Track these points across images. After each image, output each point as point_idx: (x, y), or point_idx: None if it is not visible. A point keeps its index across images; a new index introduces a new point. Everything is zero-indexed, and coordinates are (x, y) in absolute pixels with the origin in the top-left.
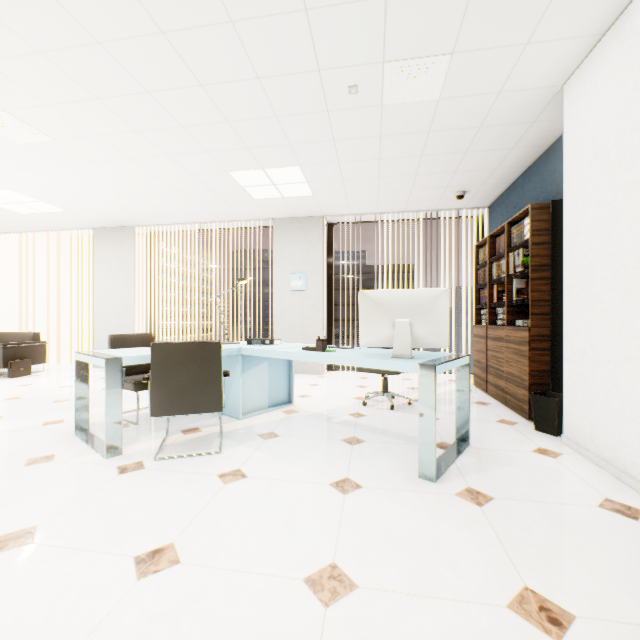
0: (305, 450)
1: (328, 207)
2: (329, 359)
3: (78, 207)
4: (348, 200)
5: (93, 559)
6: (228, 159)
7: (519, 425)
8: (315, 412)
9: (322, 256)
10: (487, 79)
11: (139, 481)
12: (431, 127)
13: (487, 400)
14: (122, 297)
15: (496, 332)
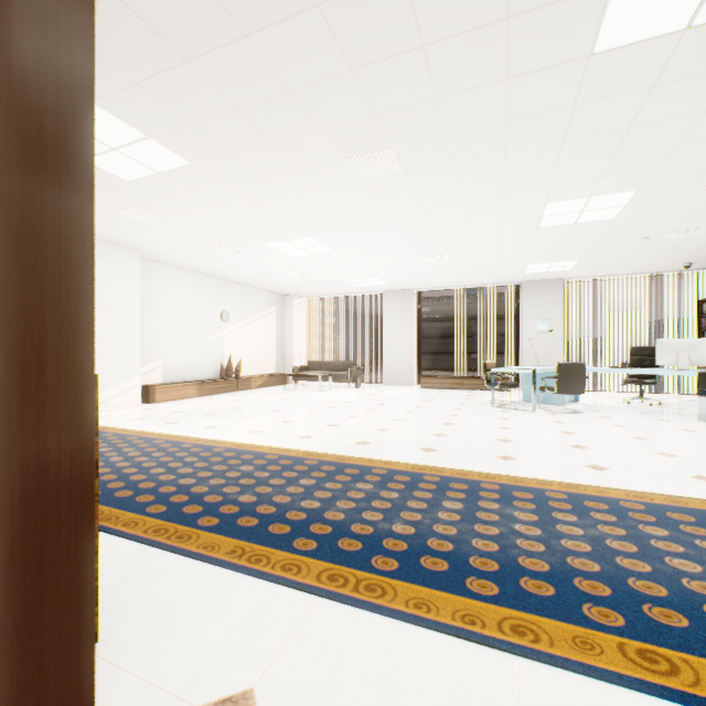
0: (624, 414)
1: (573, 274)
2: (636, 371)
3: (398, 282)
4: (593, 271)
5: (597, 425)
6: (536, 260)
7: None
8: (601, 405)
9: (562, 307)
10: None
11: (566, 416)
12: (683, 244)
13: None
14: (404, 337)
15: None
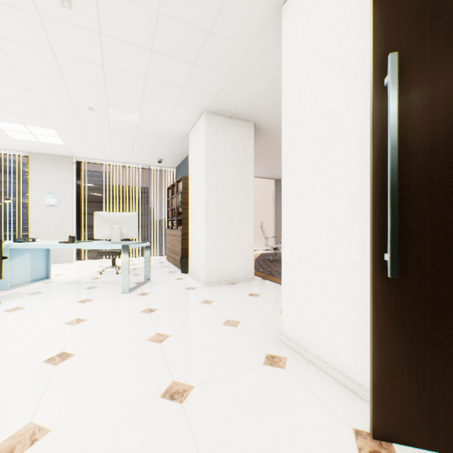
0: (62, 294)
1: (77, 153)
2: (77, 246)
3: None
4: (92, 152)
5: None
6: None
7: (176, 272)
8: (67, 280)
9: (72, 183)
10: (158, 123)
11: None
12: (137, 132)
13: (169, 265)
14: None
15: (173, 232)
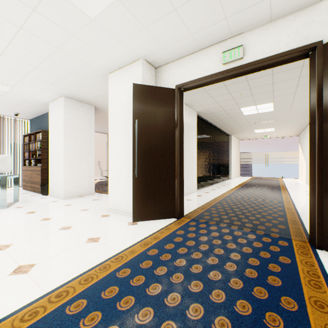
0: None
1: None
2: None
3: None
4: None
5: None
6: None
7: (38, 195)
8: None
9: None
10: (25, 94)
11: None
12: (3, 95)
13: (28, 192)
14: None
15: (32, 168)
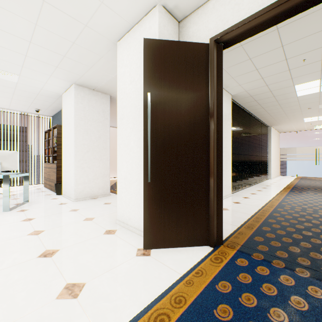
0: None
1: None
2: None
3: None
4: None
5: None
6: None
7: (52, 194)
8: None
9: None
10: (36, 85)
11: None
12: (16, 88)
13: (46, 190)
14: None
15: (50, 165)
